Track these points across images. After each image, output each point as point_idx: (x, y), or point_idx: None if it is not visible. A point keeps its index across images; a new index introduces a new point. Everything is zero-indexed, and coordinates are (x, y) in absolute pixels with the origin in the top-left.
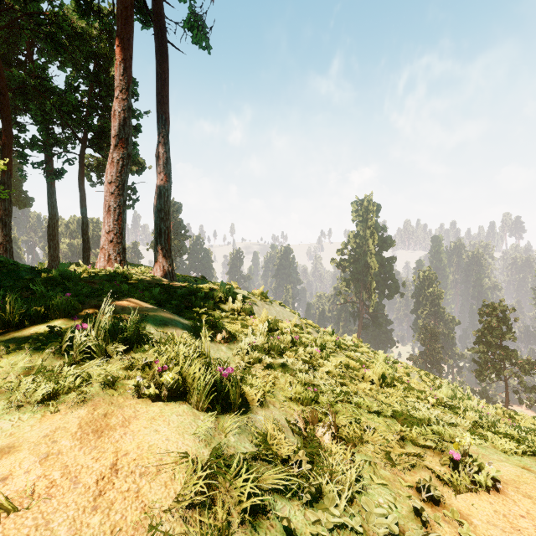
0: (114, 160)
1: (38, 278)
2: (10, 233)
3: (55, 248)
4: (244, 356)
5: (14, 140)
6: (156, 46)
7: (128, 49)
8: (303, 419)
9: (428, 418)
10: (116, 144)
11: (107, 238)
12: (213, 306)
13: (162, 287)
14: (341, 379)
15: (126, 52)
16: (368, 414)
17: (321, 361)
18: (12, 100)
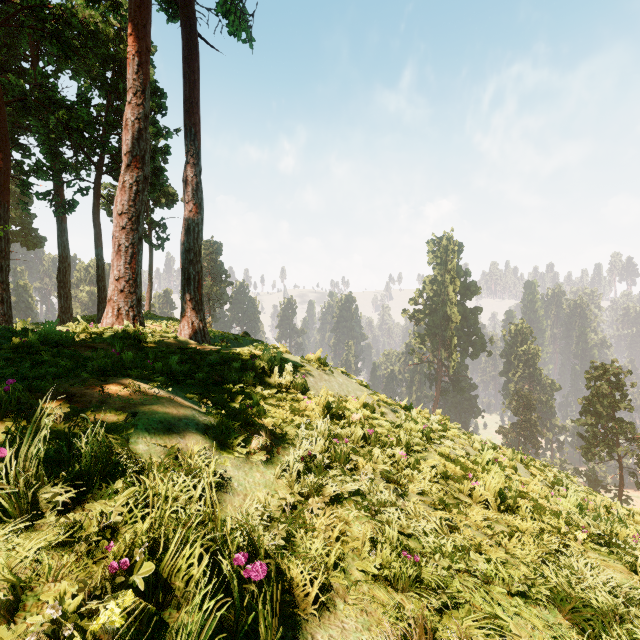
0: (125, 184)
1: (3, 345)
2: (7, 279)
3: (67, 297)
4: (292, 482)
5: (17, 166)
6: (183, 39)
7: (144, 39)
8: (401, 634)
9: (612, 605)
10: (129, 163)
11: (116, 286)
12: (252, 380)
13: (185, 353)
14: (446, 512)
15: (141, 42)
16: (506, 598)
17: (408, 471)
18: (14, 118)
